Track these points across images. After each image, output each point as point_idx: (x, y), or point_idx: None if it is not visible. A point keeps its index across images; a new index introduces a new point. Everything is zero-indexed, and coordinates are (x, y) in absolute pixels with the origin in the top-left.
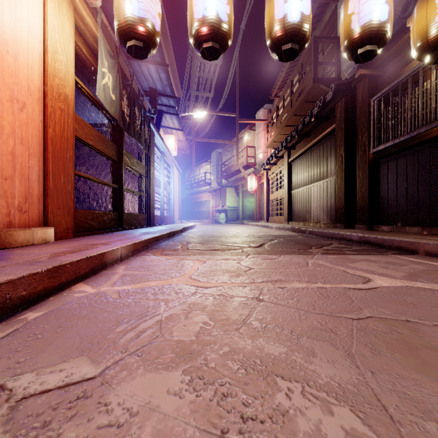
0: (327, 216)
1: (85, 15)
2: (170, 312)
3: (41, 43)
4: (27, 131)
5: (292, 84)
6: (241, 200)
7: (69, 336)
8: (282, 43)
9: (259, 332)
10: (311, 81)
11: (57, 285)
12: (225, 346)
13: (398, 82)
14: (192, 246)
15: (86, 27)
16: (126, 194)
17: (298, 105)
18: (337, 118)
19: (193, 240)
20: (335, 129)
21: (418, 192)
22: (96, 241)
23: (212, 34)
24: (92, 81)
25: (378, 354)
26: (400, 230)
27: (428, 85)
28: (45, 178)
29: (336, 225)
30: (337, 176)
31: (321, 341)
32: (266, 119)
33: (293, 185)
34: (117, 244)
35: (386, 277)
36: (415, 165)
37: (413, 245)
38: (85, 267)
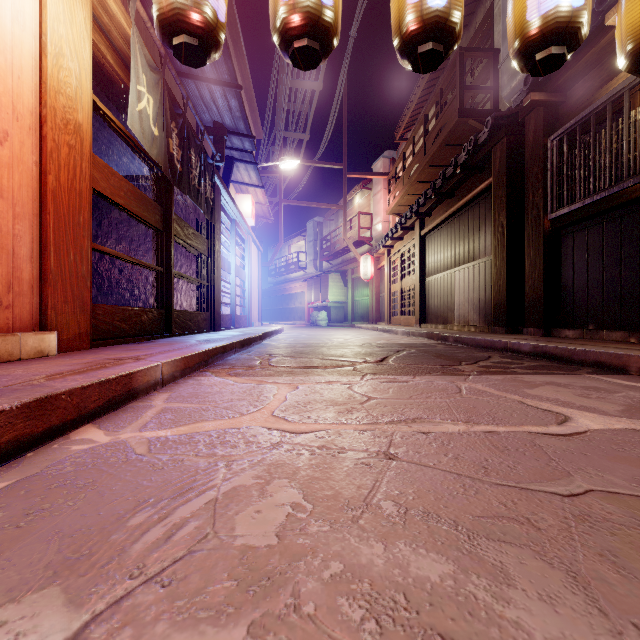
0: (479, 315)
1: (110, 0)
2: (233, 482)
3: (35, 39)
4: (12, 177)
5: (426, 120)
6: (351, 293)
7: (38, 536)
8: (419, 42)
9: (395, 525)
10: (456, 115)
11: (43, 430)
12: (334, 560)
13: (590, 111)
14: (277, 361)
15: (112, 20)
16: (178, 281)
17: (436, 150)
18: (496, 168)
19: (279, 352)
20: (492, 185)
21: (621, 279)
22: (124, 354)
23: (308, 26)
24: (123, 108)
25: (633, 577)
26: (592, 337)
27: (637, 114)
28: (42, 254)
29: (494, 329)
30: (495, 255)
31: (516, 547)
32: (387, 172)
33: (428, 270)
34: (156, 359)
35: (592, 413)
36: (616, 237)
37: (619, 359)
38: (96, 397)
